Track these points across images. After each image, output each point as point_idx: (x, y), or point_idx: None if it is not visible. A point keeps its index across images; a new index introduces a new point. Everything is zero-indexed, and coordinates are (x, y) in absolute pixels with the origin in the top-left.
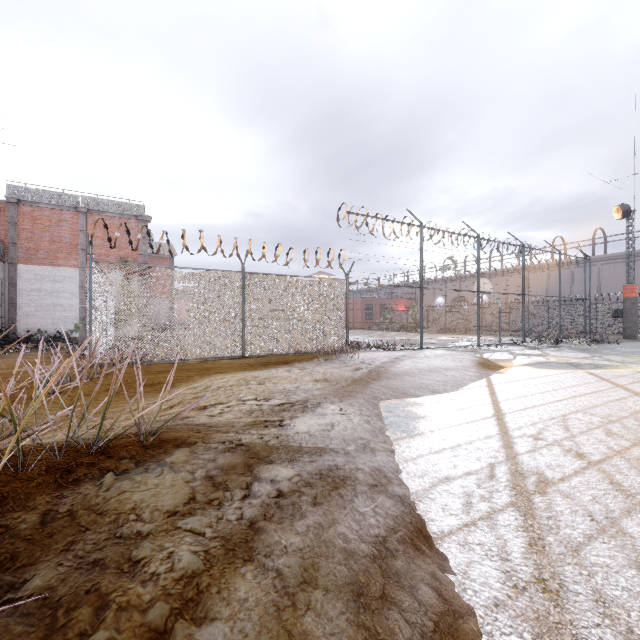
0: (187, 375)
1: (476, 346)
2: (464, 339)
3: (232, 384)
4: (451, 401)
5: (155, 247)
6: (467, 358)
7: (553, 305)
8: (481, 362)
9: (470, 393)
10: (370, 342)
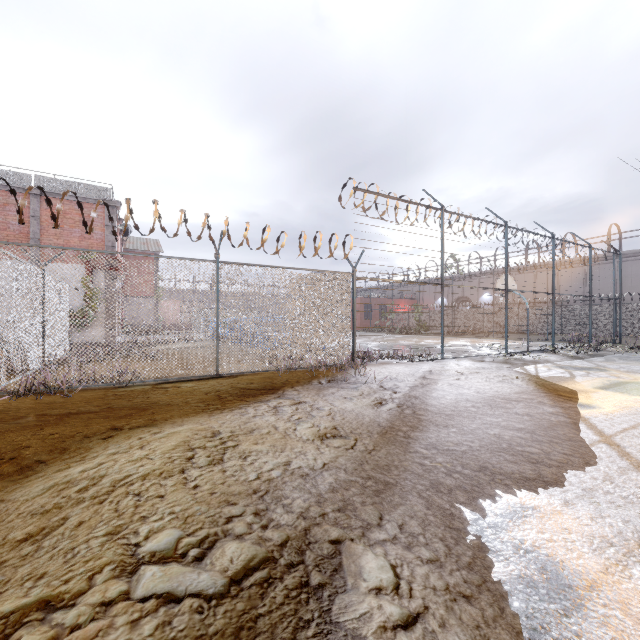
0: (86, 434)
1: (503, 354)
2: (481, 344)
3: (149, 472)
4: (591, 498)
5: (139, 243)
6: (513, 375)
7: (567, 305)
8: (538, 383)
9: (599, 466)
10: (376, 348)
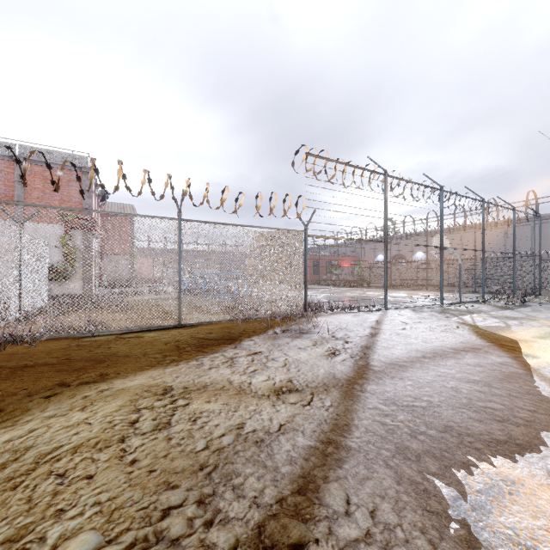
0: (31, 391)
1: (438, 305)
2: (417, 296)
3: (83, 442)
4: None
5: (116, 207)
6: (453, 325)
7: (491, 262)
8: (479, 332)
9: None
10: (325, 300)
